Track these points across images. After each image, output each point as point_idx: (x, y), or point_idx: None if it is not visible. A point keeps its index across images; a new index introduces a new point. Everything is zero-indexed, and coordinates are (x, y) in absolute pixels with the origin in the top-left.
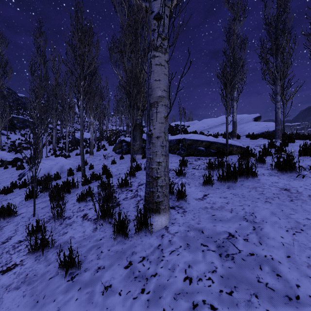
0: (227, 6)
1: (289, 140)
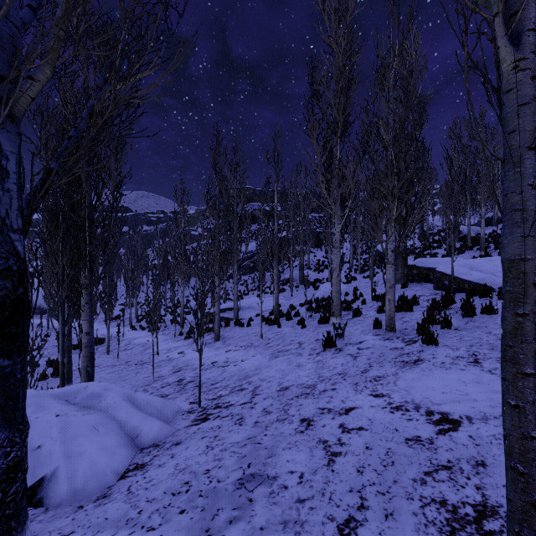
0: None
1: None
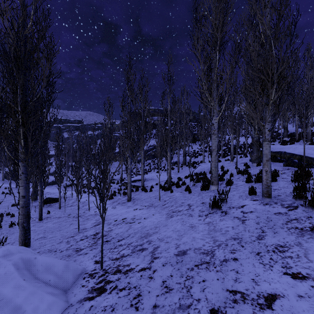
0: None
1: None
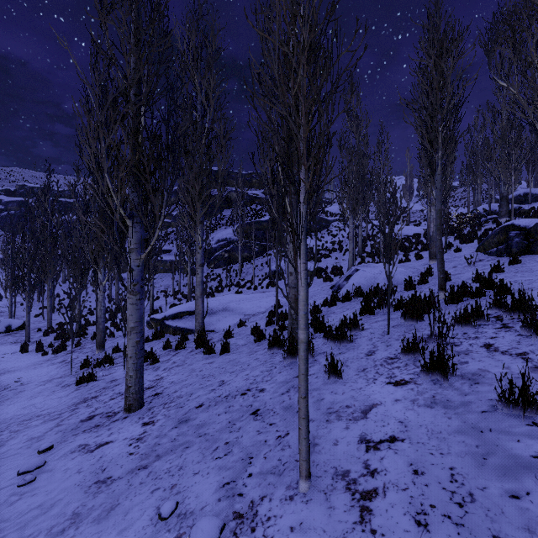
0: None
1: None
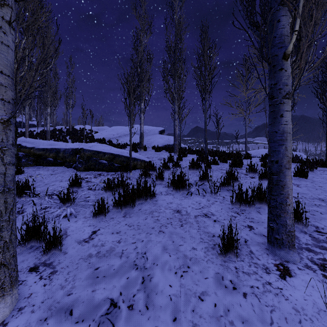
0: (135, 14)
1: (183, 155)
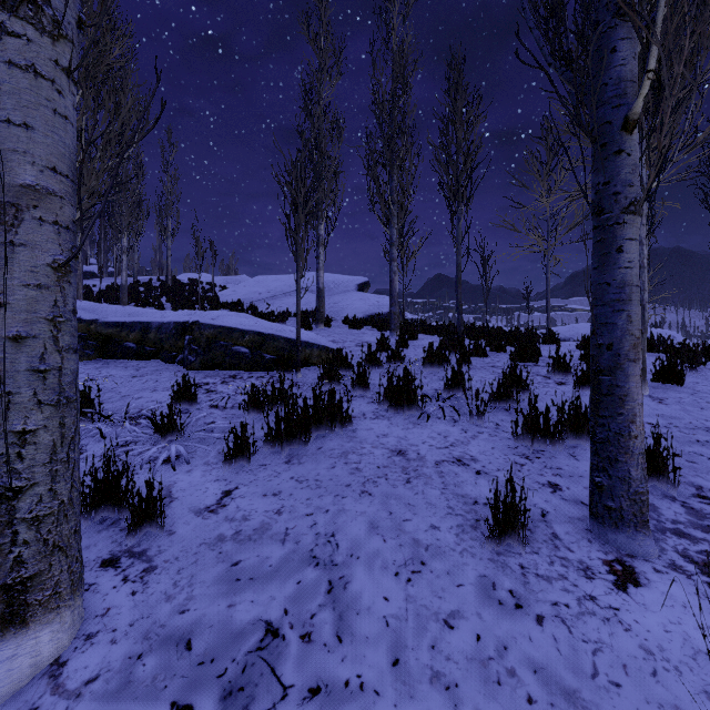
0: (307, 34)
1: (410, 335)
